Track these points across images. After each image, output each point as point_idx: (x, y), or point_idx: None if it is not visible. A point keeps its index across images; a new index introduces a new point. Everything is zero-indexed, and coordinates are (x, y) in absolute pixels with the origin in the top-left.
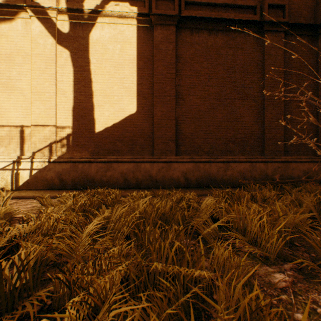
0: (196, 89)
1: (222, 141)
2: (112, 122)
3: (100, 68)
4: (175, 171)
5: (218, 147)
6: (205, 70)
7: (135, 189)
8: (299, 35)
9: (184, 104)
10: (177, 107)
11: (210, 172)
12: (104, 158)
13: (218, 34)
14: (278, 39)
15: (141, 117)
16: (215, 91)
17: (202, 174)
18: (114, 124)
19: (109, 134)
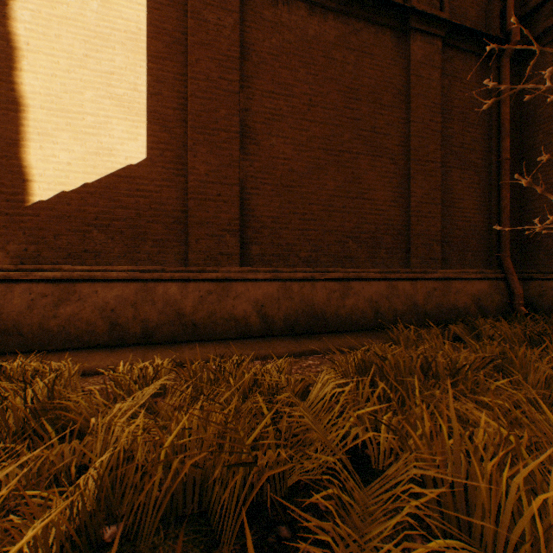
0: (285, 123)
1: (335, 237)
2: (79, 180)
3: (42, 38)
4: (240, 300)
5: (328, 248)
6: (303, 86)
7: (140, 348)
8: (464, 51)
9: (260, 152)
10: (244, 157)
11: (314, 301)
12: (54, 270)
13: (329, 18)
14: (432, 50)
15: (157, 172)
16: (323, 132)
17: (298, 305)
18: (84, 184)
19: (71, 210)
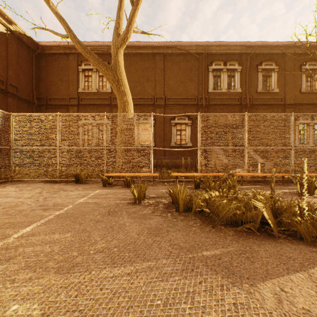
0: None
1: None
2: None
3: None
4: None
5: None
6: None
7: None
8: (24, 102)
9: None
10: None
11: None
12: None
13: None
14: (15, 102)
15: None
16: None
17: None
18: None
19: None
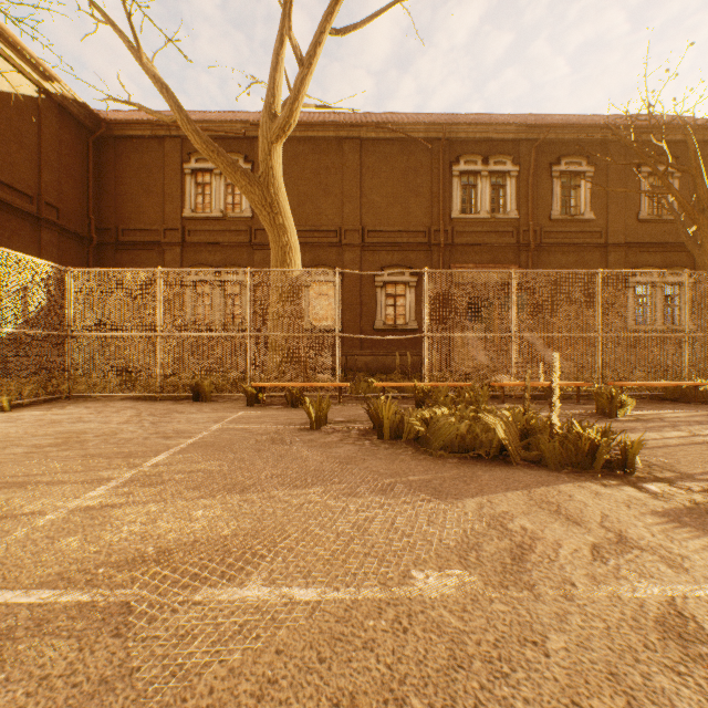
0: None
1: None
2: None
3: None
4: None
5: None
6: None
7: None
8: (71, 239)
9: None
10: None
11: None
12: None
13: None
14: (54, 238)
15: None
16: None
17: None
18: None
19: None
